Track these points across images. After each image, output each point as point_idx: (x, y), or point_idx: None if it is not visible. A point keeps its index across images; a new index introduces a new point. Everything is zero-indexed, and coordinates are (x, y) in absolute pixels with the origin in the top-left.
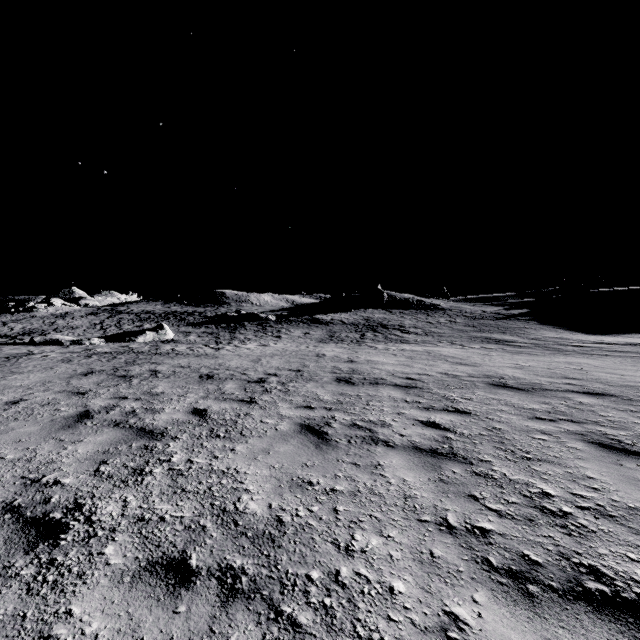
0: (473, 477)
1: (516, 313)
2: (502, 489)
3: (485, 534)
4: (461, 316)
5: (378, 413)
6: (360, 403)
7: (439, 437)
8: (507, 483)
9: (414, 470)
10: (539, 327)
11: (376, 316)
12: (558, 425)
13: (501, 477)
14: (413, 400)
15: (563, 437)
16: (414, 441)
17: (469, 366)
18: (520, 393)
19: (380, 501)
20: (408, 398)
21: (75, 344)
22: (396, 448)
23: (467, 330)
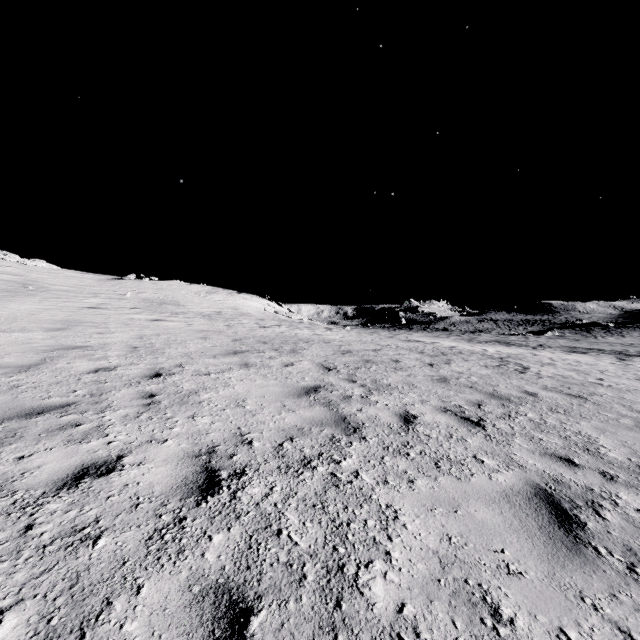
0: None
1: None
2: None
3: None
4: None
5: None
6: None
7: None
8: None
9: None
10: None
11: None
12: None
13: None
14: None
15: None
16: None
17: None
18: None
19: None
20: None
21: (523, 335)
22: None
23: None
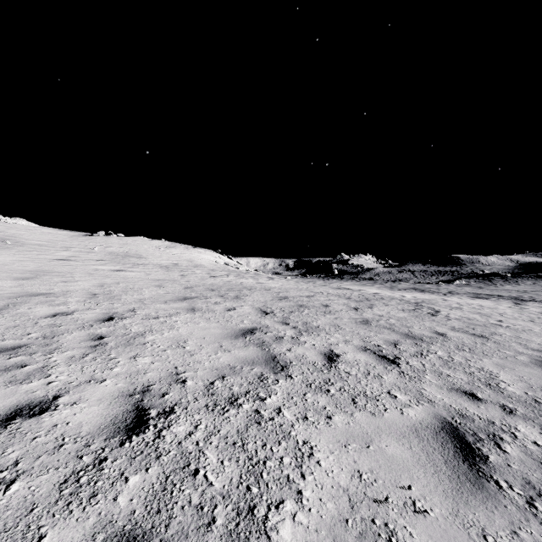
0: None
1: None
2: None
3: None
4: None
5: None
6: None
7: None
8: None
9: None
10: None
11: None
12: None
13: None
14: None
15: None
16: None
17: None
18: None
19: None
20: None
21: (436, 284)
22: None
23: None
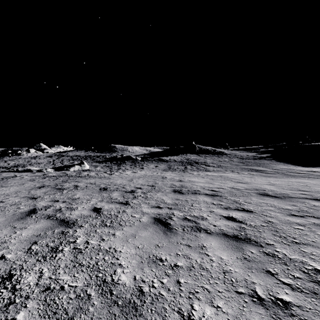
0: (265, 256)
1: (264, 156)
2: (287, 266)
3: (286, 306)
4: (236, 157)
5: (198, 211)
6: (187, 205)
7: (237, 227)
8: (289, 261)
9: (226, 250)
10: (277, 163)
11: (192, 157)
12: (307, 219)
13: (283, 256)
14: (217, 203)
15: (313, 228)
16: (222, 230)
17: (244, 183)
18: (277, 199)
19: (208, 275)
20: (214, 202)
21: (39, 171)
22: (212, 234)
23: (239, 165)
